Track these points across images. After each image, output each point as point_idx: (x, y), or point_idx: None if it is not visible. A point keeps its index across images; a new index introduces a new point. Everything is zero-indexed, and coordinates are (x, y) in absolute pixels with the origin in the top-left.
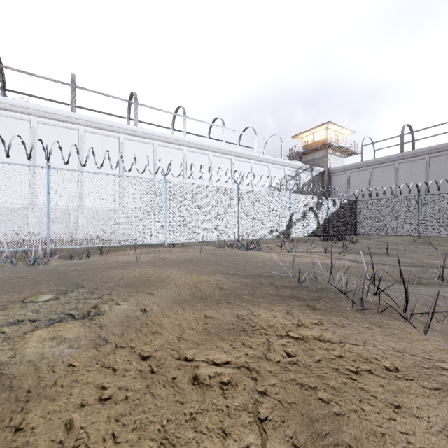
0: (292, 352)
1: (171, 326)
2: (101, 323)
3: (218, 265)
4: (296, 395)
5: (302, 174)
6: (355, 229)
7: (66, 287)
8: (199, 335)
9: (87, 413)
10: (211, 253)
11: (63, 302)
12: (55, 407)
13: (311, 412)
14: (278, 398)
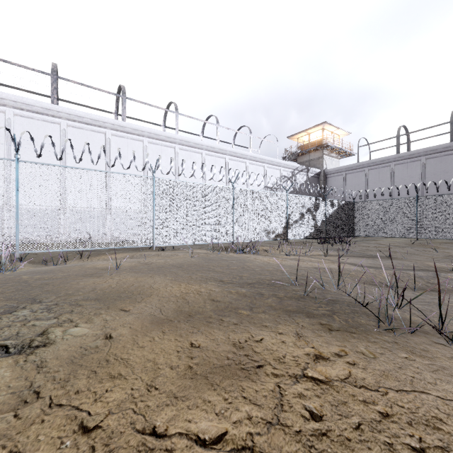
0: (316, 408)
1: (141, 364)
2: (42, 360)
3: (210, 271)
4: None
5: (298, 175)
6: (352, 232)
7: (18, 302)
8: (180, 379)
9: None
10: (203, 257)
11: (3, 326)
12: None
13: None
14: None
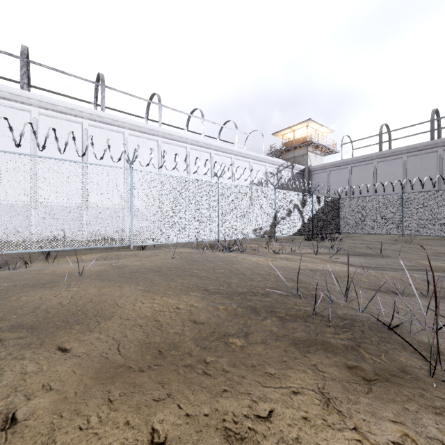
0: None
1: None
2: None
3: (193, 276)
4: None
5: (283, 172)
6: (338, 228)
7: None
8: None
9: None
10: (186, 258)
11: None
12: None
13: None
14: None
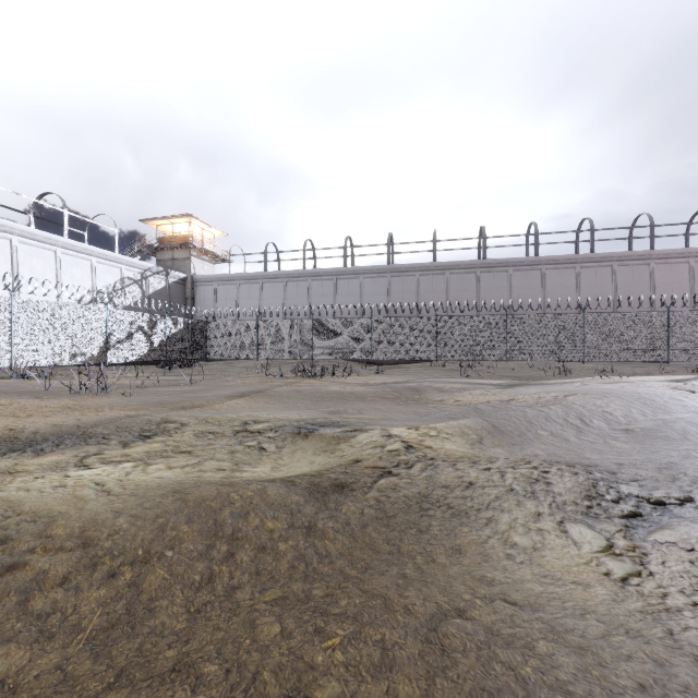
0: None
1: None
2: None
3: None
4: None
5: (153, 279)
6: (205, 354)
7: None
8: None
9: None
10: None
11: None
12: None
13: None
14: None
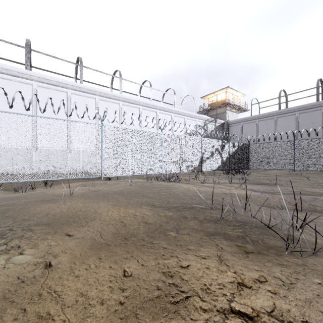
0: None
1: (73, 298)
2: None
3: (144, 197)
4: None
5: (209, 125)
6: (248, 165)
7: None
8: (109, 319)
9: None
10: (139, 185)
11: None
12: None
13: None
14: None
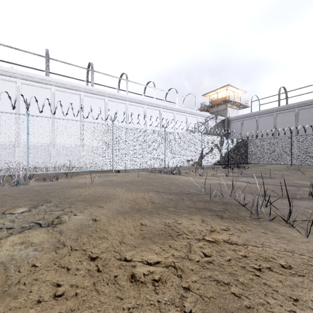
0: (208, 253)
1: (114, 232)
2: (61, 230)
3: (150, 185)
4: (213, 290)
5: (209, 121)
6: (246, 160)
7: (37, 202)
8: (136, 239)
9: (42, 309)
10: (145, 177)
11: (34, 214)
12: (16, 303)
13: (227, 305)
14: (199, 293)
